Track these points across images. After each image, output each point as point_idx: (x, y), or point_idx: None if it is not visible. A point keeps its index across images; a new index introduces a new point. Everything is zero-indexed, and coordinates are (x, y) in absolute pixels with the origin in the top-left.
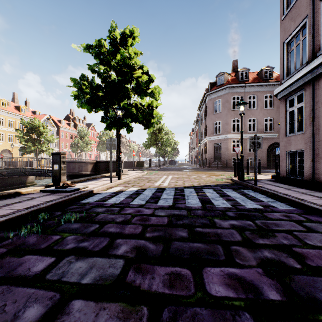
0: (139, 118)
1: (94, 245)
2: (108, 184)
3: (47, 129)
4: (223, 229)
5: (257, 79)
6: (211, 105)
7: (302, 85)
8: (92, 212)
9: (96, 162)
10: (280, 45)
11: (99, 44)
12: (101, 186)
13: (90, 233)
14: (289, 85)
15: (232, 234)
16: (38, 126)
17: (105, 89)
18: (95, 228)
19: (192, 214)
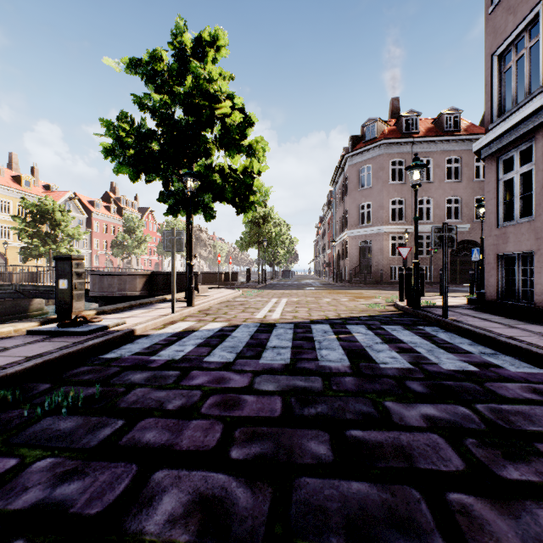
0: (227, 194)
1: (93, 494)
2: (166, 317)
3: (68, 215)
4: (411, 431)
5: (434, 131)
6: (354, 176)
7: (531, 131)
8: (119, 383)
9: (152, 273)
10: (485, 60)
11: (153, 55)
12: (153, 322)
13: (95, 449)
14: (504, 132)
15: (436, 449)
16: (52, 210)
17: (164, 138)
18: (112, 432)
19: (334, 386)
